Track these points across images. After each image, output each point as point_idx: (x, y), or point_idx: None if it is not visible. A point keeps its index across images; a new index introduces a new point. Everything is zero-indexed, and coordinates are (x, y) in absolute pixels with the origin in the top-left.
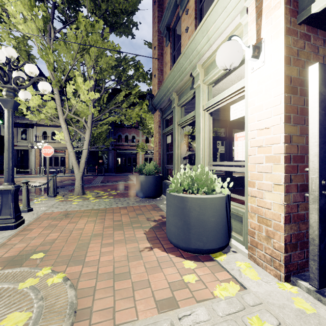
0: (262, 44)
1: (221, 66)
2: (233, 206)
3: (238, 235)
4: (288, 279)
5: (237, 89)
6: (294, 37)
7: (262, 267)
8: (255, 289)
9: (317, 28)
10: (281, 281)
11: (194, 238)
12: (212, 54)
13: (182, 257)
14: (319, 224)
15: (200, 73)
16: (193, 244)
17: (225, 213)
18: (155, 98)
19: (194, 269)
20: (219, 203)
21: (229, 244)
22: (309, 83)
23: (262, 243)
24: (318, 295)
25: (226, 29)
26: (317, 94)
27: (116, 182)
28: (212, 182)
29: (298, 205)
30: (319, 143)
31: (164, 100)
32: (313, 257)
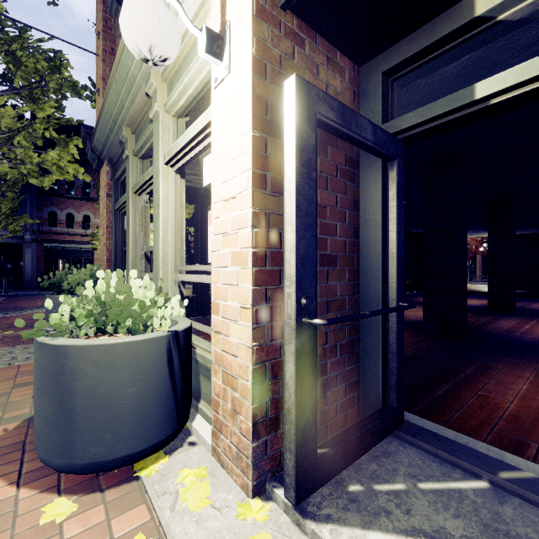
0: (226, 32)
1: (133, 50)
2: (202, 351)
3: (209, 405)
4: (260, 489)
5: (204, 124)
6: (274, 29)
7: (227, 471)
8: (187, 538)
9: (316, 31)
10: (249, 497)
11: (83, 439)
12: None
13: (59, 489)
14: (297, 381)
15: (158, 89)
16: (80, 454)
17: (166, 371)
18: (96, 136)
19: (70, 518)
20: (150, 352)
21: (189, 427)
22: (285, 112)
23: (227, 423)
24: (297, 516)
25: (186, 2)
26: (294, 134)
27: (28, 309)
28: (145, 306)
29: (281, 344)
30: (297, 227)
31: (112, 142)
32: (289, 445)
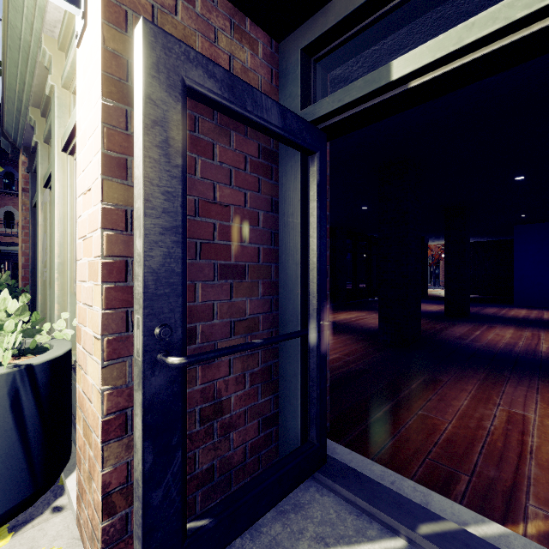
0: None
1: None
2: None
3: None
4: None
5: None
6: None
7: None
8: None
9: None
10: None
11: None
12: (65, 12)
13: None
14: (146, 443)
15: (53, 59)
16: None
17: (7, 421)
18: (5, 119)
19: None
20: None
21: (64, 484)
22: (135, 72)
23: (86, 489)
24: None
25: None
26: (141, 100)
27: None
28: None
29: None
30: (146, 230)
31: (23, 126)
32: (138, 530)
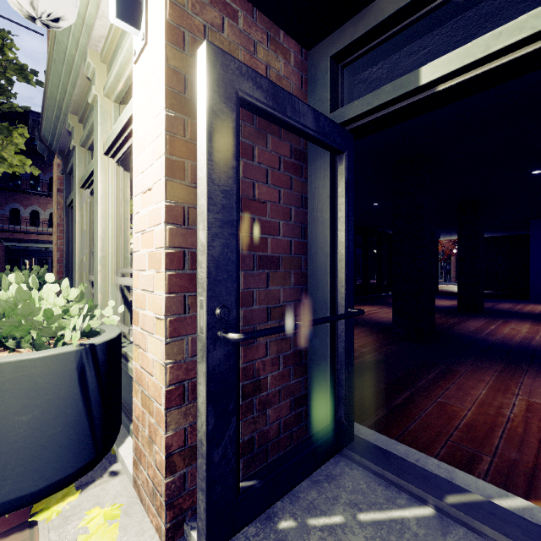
0: None
1: (12, 3)
2: None
3: None
4: (177, 532)
5: None
6: None
7: (145, 508)
8: None
9: (253, 4)
10: None
11: None
12: (110, 29)
13: None
14: (209, 407)
15: (97, 70)
16: None
17: (76, 393)
18: (44, 125)
19: None
20: (52, 371)
21: (116, 452)
22: (198, 87)
23: (145, 452)
24: None
25: None
26: (205, 112)
27: None
28: (53, 316)
29: None
30: (209, 223)
31: (60, 131)
32: (201, 483)
